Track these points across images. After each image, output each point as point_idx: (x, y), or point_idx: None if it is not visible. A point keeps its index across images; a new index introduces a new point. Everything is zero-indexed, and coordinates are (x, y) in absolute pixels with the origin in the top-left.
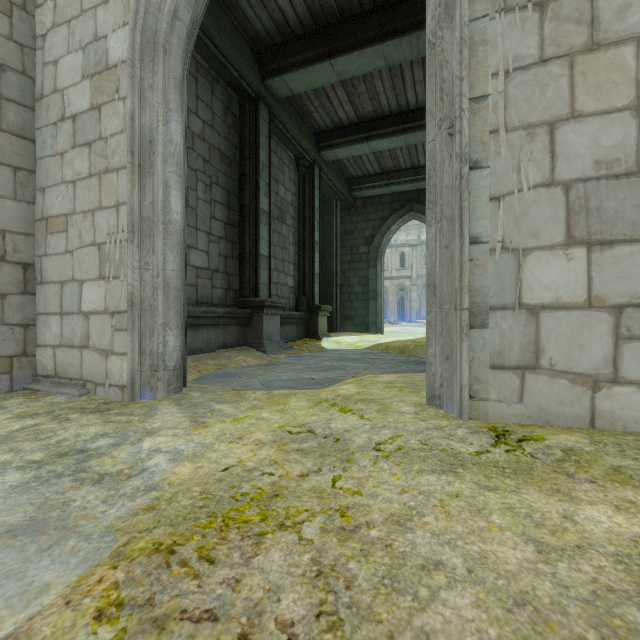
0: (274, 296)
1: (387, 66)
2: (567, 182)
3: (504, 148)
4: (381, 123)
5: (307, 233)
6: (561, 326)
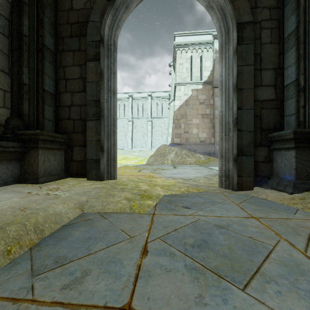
0: None
1: None
2: None
3: None
4: None
5: None
6: None
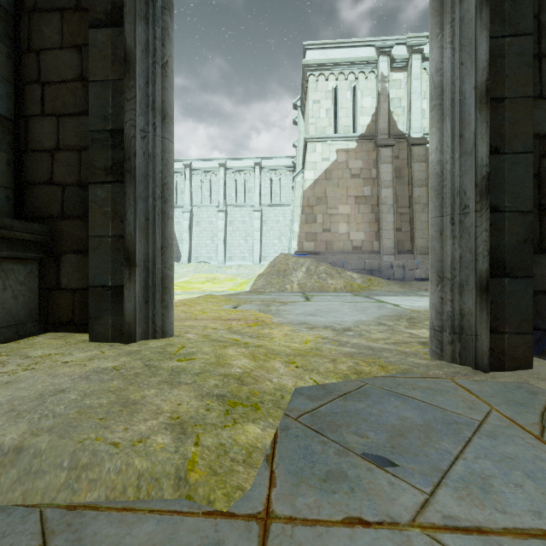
0: None
1: None
2: None
3: None
4: None
5: None
6: None
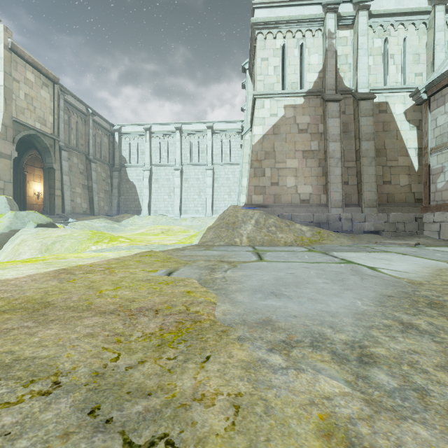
0: None
1: None
2: None
3: None
4: None
5: None
6: None
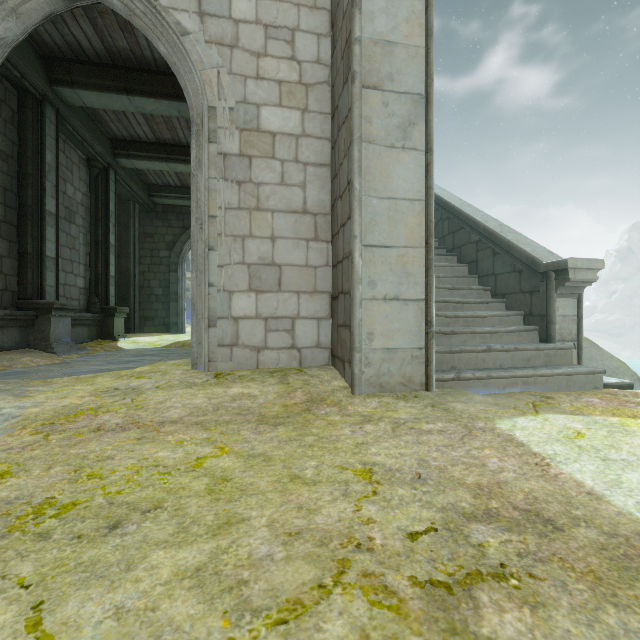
0: (61, 297)
1: (182, 117)
2: (249, 264)
3: (224, 243)
4: (179, 150)
5: (101, 235)
6: (247, 326)
